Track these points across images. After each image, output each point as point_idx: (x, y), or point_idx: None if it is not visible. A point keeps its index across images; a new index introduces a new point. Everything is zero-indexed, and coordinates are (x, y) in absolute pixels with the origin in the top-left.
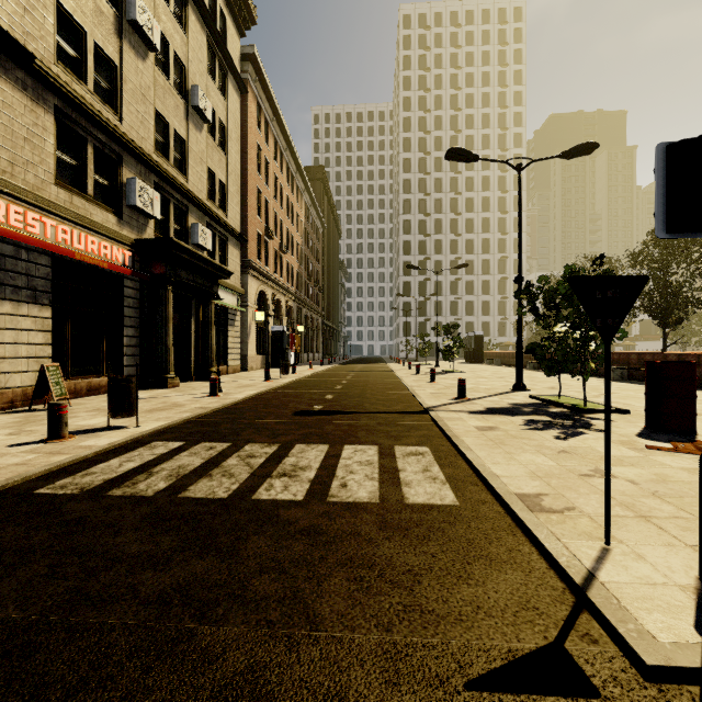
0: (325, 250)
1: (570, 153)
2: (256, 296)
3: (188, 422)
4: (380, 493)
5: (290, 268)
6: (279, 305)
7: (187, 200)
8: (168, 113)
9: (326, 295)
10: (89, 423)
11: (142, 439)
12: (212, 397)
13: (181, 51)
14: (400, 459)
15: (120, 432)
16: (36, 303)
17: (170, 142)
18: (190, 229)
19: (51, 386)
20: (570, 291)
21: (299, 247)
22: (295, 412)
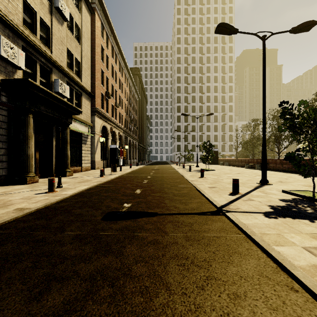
0: (139, 109)
1: (298, 28)
2: (100, 128)
3: None
4: None
5: (121, 115)
6: (114, 134)
7: (50, 64)
8: (35, 4)
9: (140, 131)
10: None
11: None
12: (47, 194)
13: None
14: None
15: None
16: None
17: (36, 23)
18: (53, 83)
19: None
20: None
21: (126, 105)
22: (103, 215)
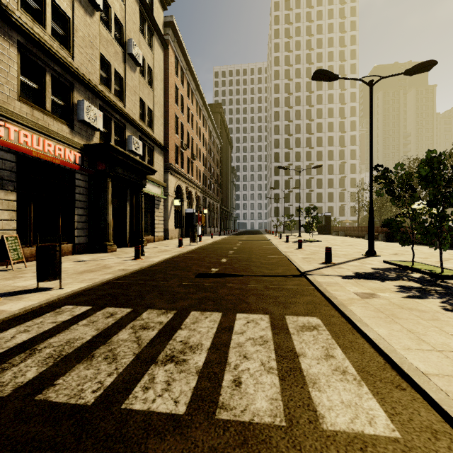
0: (222, 159)
1: (413, 69)
2: (174, 189)
3: (106, 284)
4: (283, 401)
5: (198, 170)
6: (190, 195)
7: (124, 119)
8: (110, 57)
9: (222, 189)
10: (24, 284)
11: (57, 302)
12: (135, 260)
13: (120, 14)
14: (295, 335)
15: (41, 295)
16: (3, 189)
17: (111, 77)
18: (126, 140)
19: (8, 252)
20: (431, 173)
21: (205, 156)
22: (196, 275)
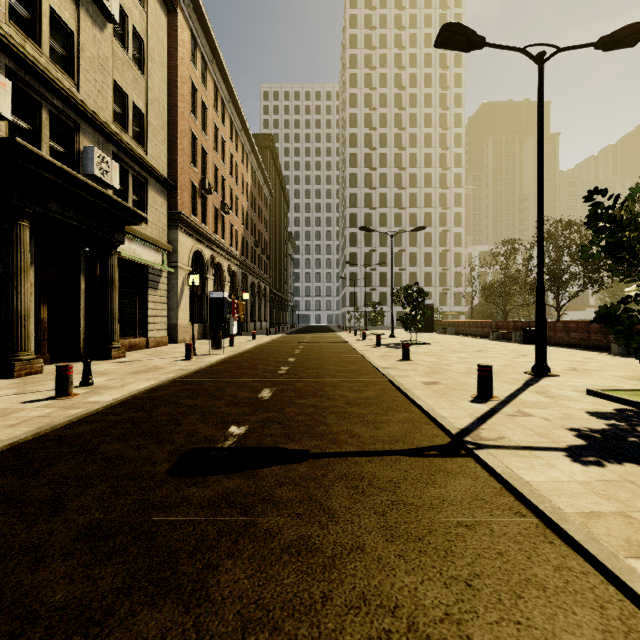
0: (273, 219)
1: (613, 38)
2: (189, 256)
3: None
4: None
5: (233, 230)
6: (220, 269)
7: (74, 112)
8: None
9: (274, 264)
10: None
11: None
12: (53, 401)
13: None
14: None
15: None
16: None
17: (42, 21)
18: (81, 154)
19: None
20: None
21: (245, 210)
22: (175, 459)
